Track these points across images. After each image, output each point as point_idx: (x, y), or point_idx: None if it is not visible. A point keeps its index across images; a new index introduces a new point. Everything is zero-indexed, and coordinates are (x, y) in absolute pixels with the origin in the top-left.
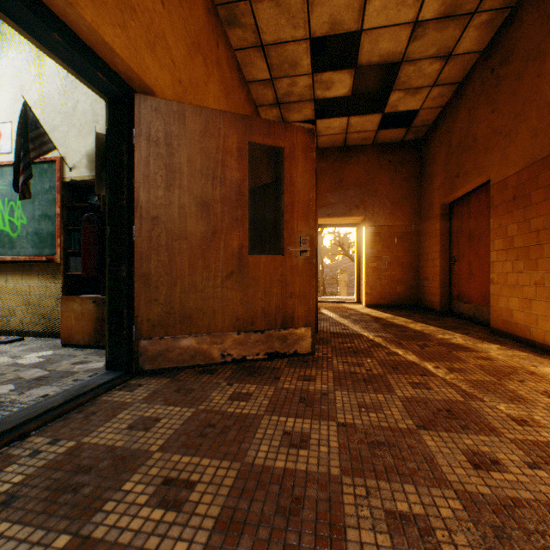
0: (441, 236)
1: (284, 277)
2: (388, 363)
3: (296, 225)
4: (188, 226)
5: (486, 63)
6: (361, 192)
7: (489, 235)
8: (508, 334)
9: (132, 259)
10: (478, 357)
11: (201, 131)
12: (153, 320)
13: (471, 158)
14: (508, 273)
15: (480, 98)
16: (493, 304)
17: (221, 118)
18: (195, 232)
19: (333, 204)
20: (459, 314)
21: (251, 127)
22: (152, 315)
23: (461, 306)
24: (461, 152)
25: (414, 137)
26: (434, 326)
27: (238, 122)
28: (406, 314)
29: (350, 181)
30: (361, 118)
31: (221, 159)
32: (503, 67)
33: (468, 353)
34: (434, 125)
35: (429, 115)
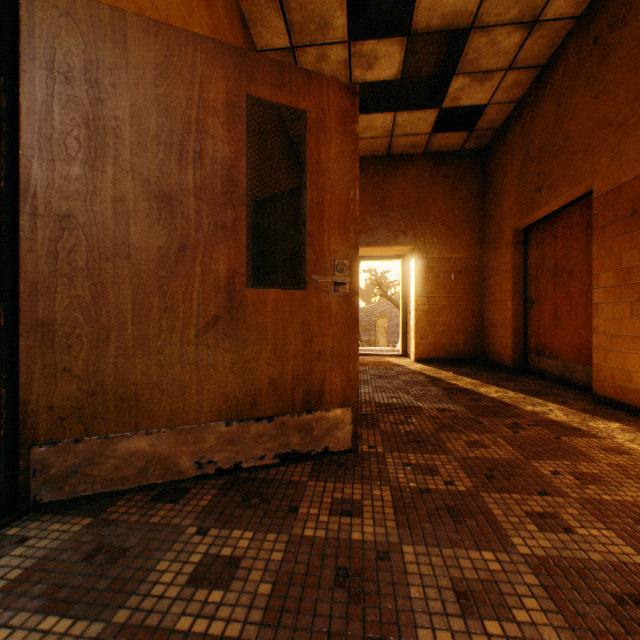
0: (513, 271)
1: (306, 325)
2: (476, 466)
3: (326, 240)
4: (132, 234)
5: (586, 31)
6: (409, 215)
7: (586, 267)
8: (623, 405)
9: (19, 293)
10: (605, 449)
11: (158, 65)
12: (60, 409)
13: (561, 164)
14: (623, 319)
15: (576, 81)
16: (598, 362)
17: (195, 46)
18: (146, 246)
19: (374, 230)
20: (539, 373)
21: (250, 70)
22: (58, 399)
23: (542, 362)
24: (545, 158)
25: (476, 146)
26: (513, 390)
27: (227, 58)
28: (470, 373)
29: (395, 200)
30: (411, 114)
31: (195, 119)
32: (614, 31)
33: (586, 440)
34: (504, 128)
35: (498, 114)
